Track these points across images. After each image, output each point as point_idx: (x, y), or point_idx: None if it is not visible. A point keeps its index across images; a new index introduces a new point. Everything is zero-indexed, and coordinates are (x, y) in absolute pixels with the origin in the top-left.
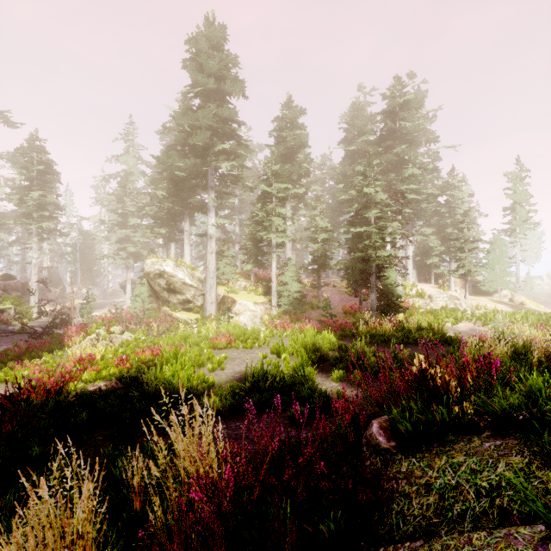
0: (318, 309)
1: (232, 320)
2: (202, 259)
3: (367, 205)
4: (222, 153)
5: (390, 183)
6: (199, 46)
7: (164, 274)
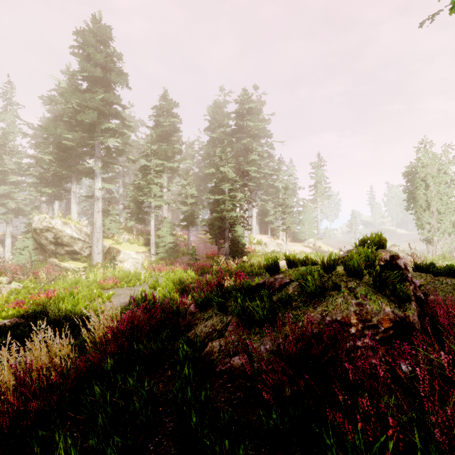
0: (187, 255)
1: (118, 266)
2: (86, 214)
3: (223, 179)
4: (108, 130)
5: (240, 164)
6: (86, 39)
7: (53, 229)
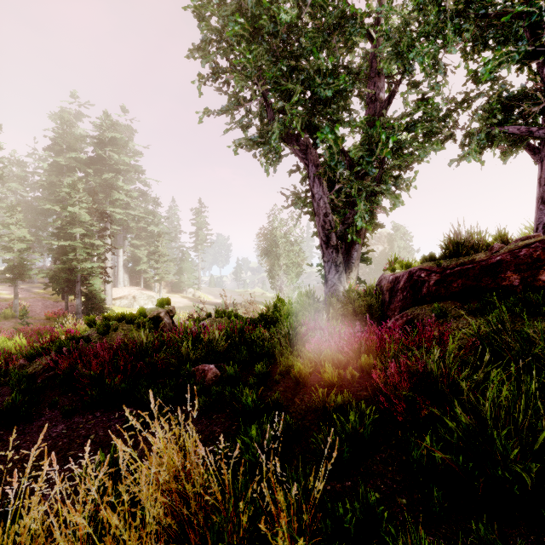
0: (14, 319)
1: None
2: None
3: (72, 221)
4: None
5: (100, 202)
6: None
7: None
